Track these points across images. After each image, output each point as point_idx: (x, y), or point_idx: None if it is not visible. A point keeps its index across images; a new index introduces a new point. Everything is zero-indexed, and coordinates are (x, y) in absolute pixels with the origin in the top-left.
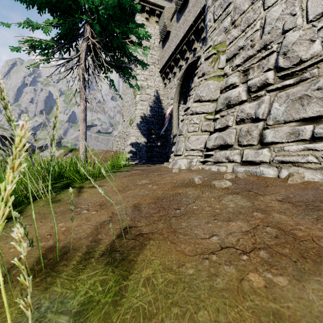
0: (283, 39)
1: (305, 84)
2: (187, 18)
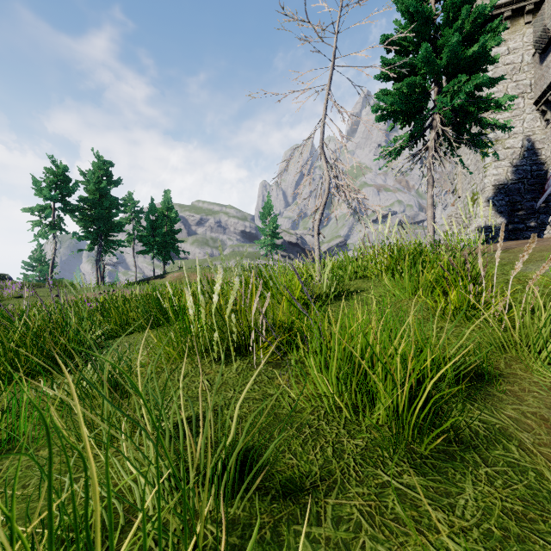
0: None
1: None
2: None
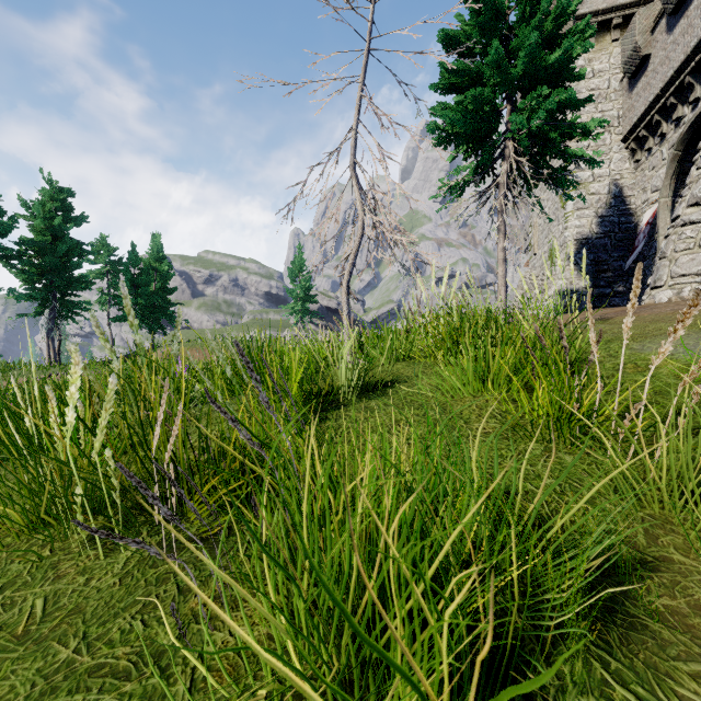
0: None
1: None
2: (694, 23)
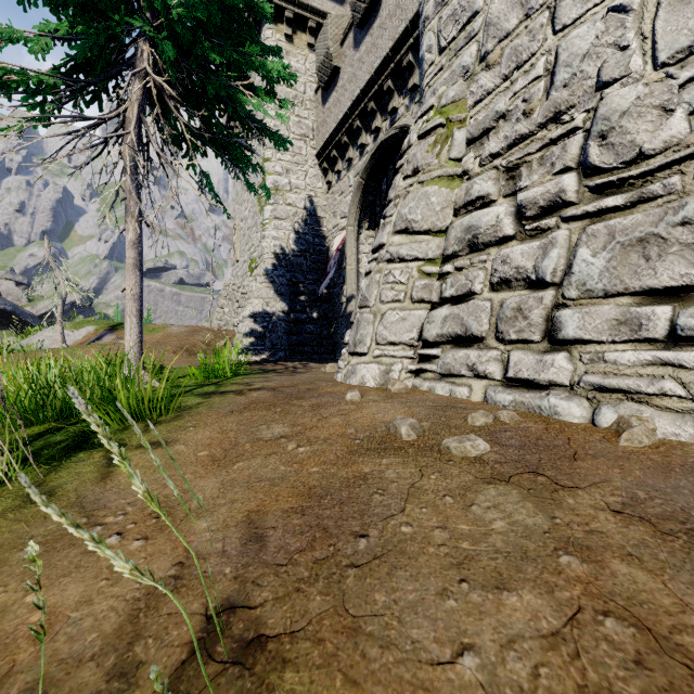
0: (599, 101)
1: (652, 208)
2: (377, 42)
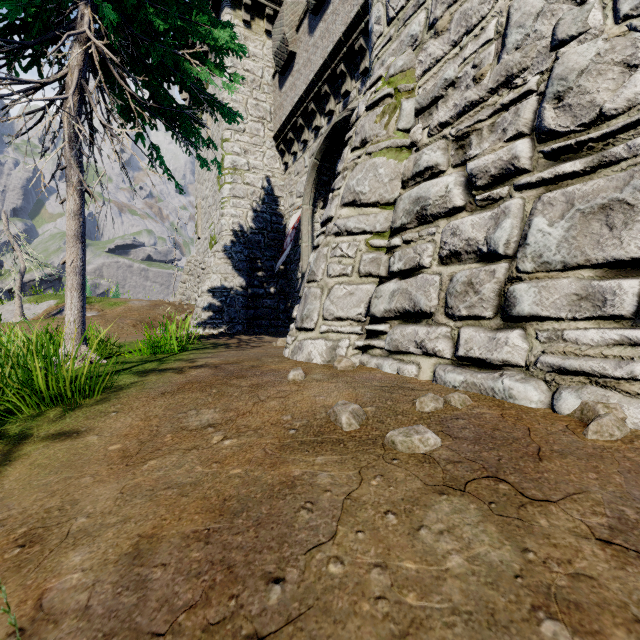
0: (554, 61)
1: (614, 172)
2: (331, 27)
